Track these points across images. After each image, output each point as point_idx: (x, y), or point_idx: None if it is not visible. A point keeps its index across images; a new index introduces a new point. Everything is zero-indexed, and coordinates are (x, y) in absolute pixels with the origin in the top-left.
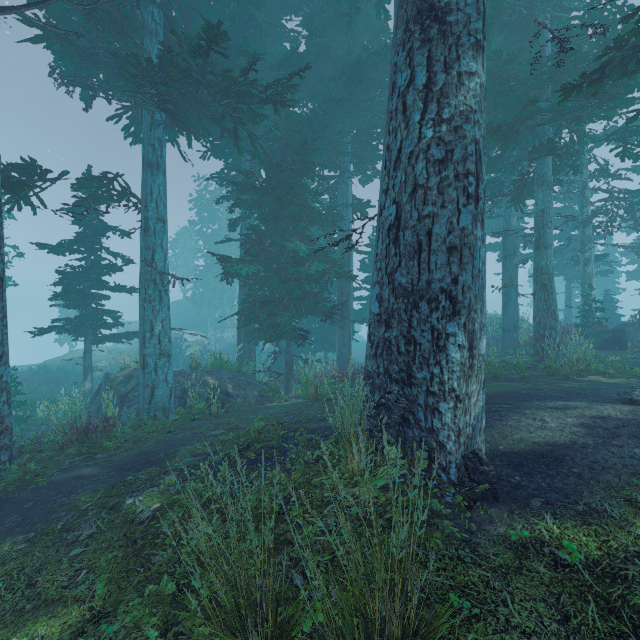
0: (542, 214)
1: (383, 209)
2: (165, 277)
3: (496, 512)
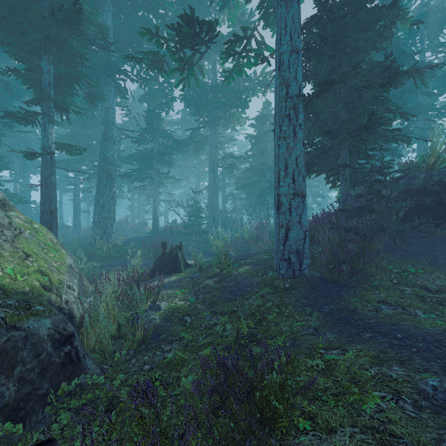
0: None
1: (100, 202)
2: None
3: None
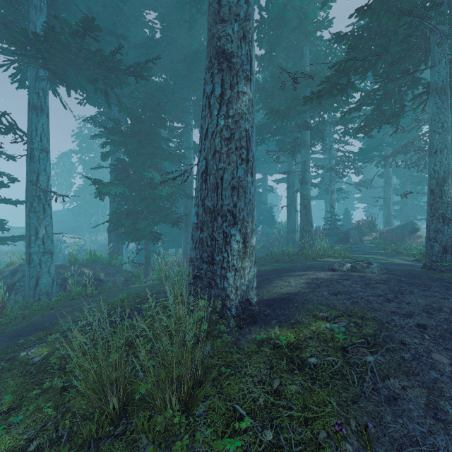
0: (304, 163)
1: (199, 162)
2: (48, 194)
3: (254, 328)
